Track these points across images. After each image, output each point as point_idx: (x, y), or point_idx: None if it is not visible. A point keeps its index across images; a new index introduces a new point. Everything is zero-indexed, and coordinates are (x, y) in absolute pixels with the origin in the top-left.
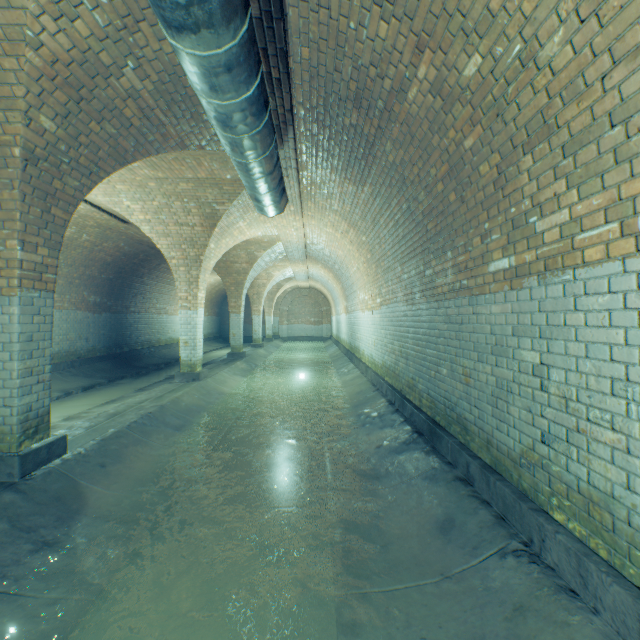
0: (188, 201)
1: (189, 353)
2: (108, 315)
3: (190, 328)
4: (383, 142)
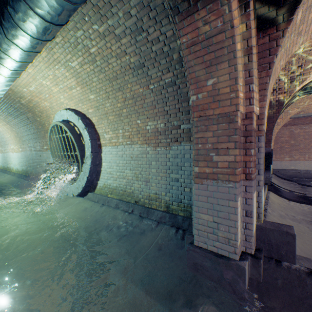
0: None
1: None
2: None
3: None
4: (22, 116)
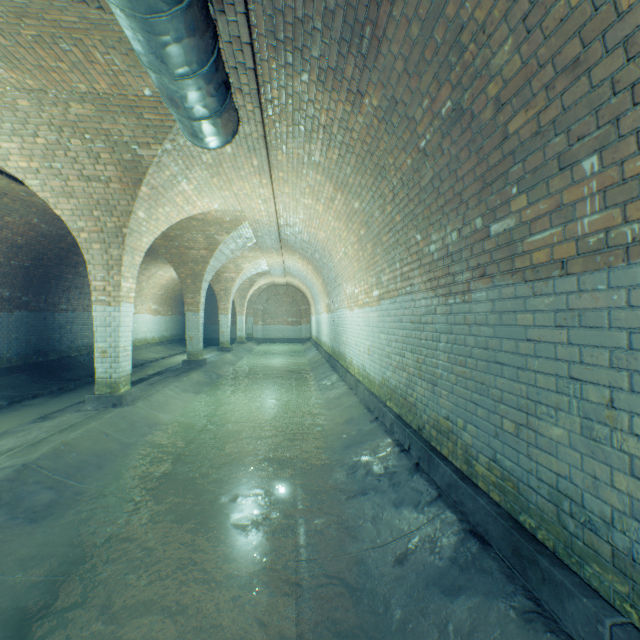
0: (92, 139)
1: (108, 367)
2: (24, 314)
3: (110, 331)
4: None
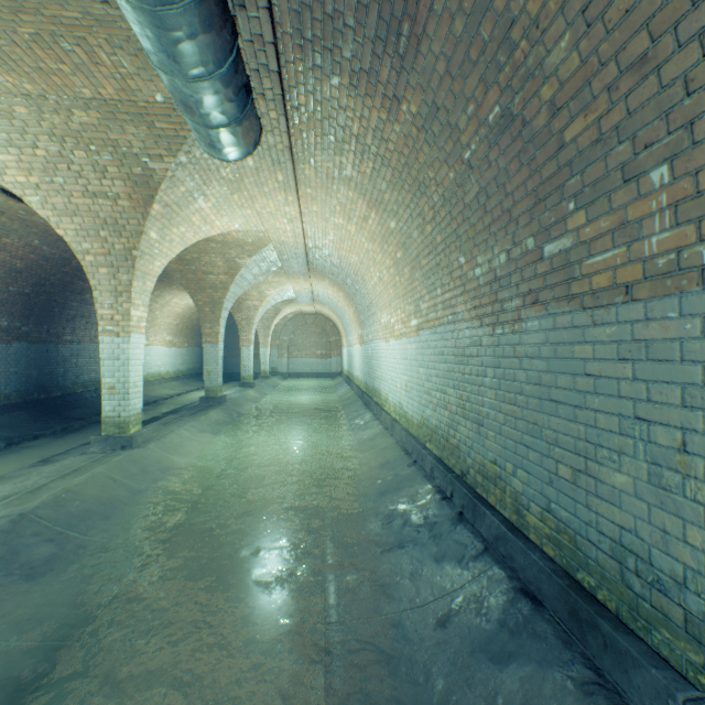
0: (98, 150)
1: (117, 405)
2: (24, 345)
3: (118, 365)
4: None
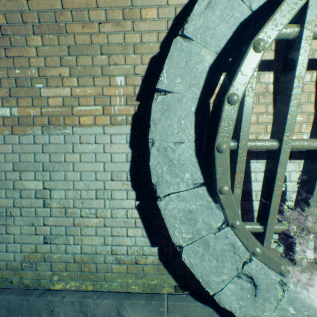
0: None
1: None
2: None
3: None
4: None
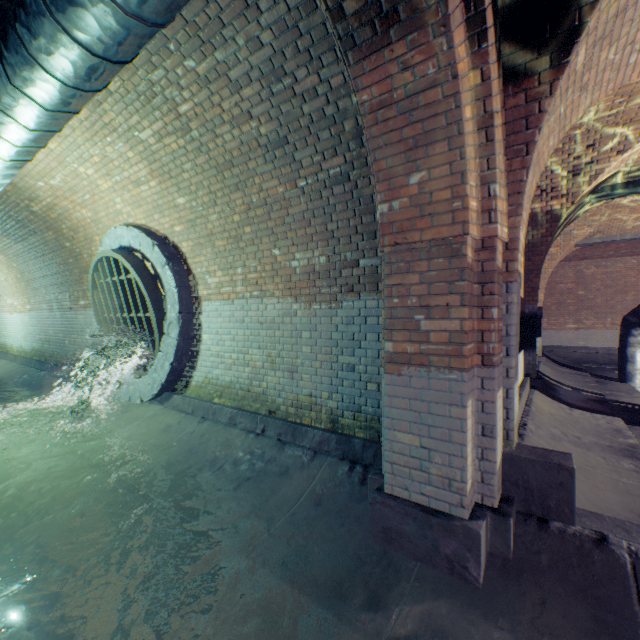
0: None
1: None
2: None
3: None
4: (34, 238)
